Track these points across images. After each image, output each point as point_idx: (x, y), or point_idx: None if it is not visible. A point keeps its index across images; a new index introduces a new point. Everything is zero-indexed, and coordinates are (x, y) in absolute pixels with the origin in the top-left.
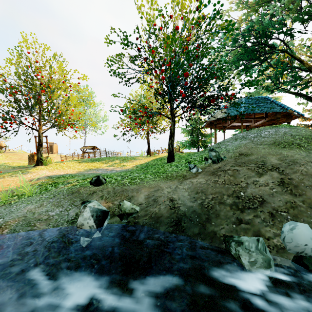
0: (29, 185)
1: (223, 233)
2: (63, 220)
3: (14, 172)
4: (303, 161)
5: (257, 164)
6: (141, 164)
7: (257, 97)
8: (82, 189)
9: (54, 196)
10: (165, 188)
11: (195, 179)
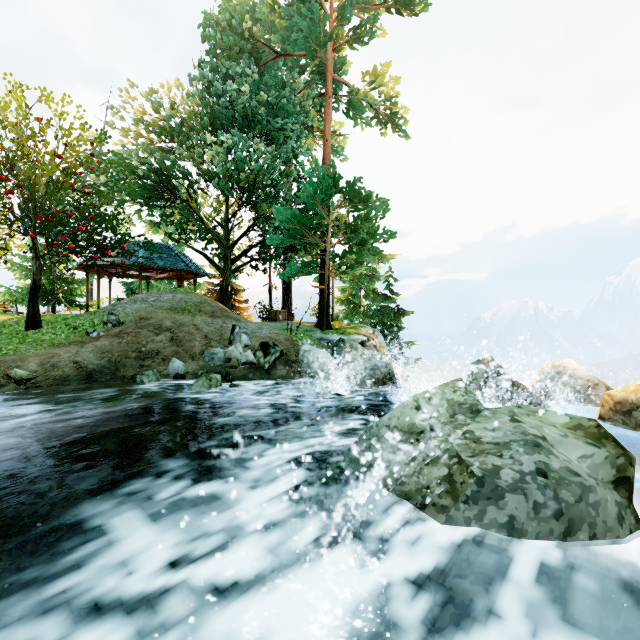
0: None
1: (130, 375)
2: None
3: None
4: (188, 324)
5: (156, 326)
6: None
7: (160, 244)
8: None
9: None
10: (64, 354)
11: (98, 342)
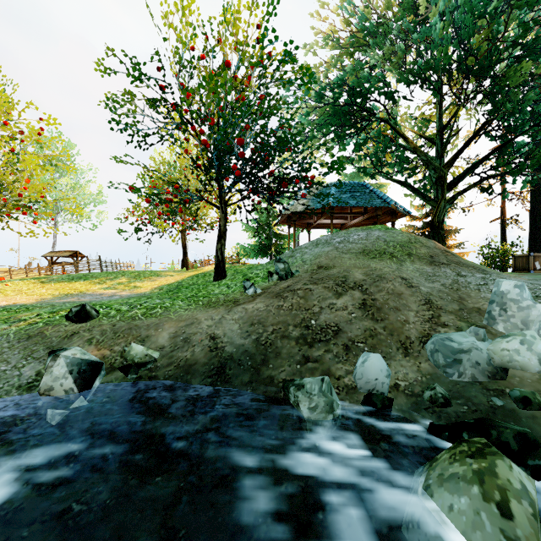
0: None
1: (282, 378)
2: (9, 385)
3: None
4: (392, 276)
5: (337, 280)
6: (169, 283)
7: (353, 183)
8: (50, 329)
9: None
10: (205, 321)
11: (251, 305)
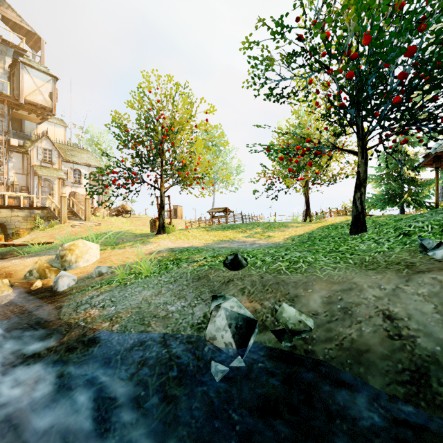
0: (146, 261)
1: None
2: (185, 322)
3: (135, 241)
4: None
5: None
6: (299, 234)
7: None
8: (212, 273)
9: (175, 281)
10: (368, 288)
11: None
